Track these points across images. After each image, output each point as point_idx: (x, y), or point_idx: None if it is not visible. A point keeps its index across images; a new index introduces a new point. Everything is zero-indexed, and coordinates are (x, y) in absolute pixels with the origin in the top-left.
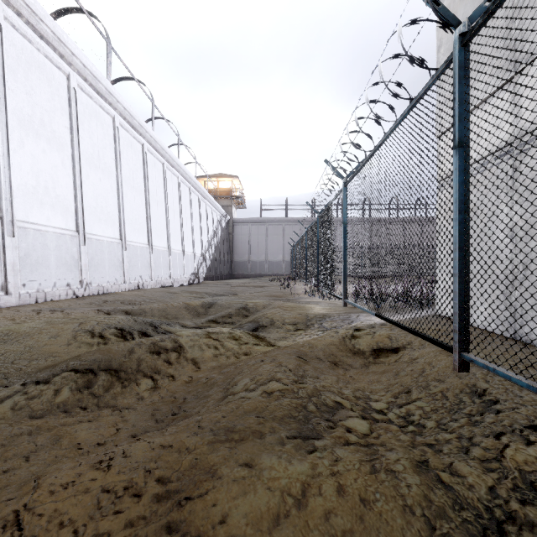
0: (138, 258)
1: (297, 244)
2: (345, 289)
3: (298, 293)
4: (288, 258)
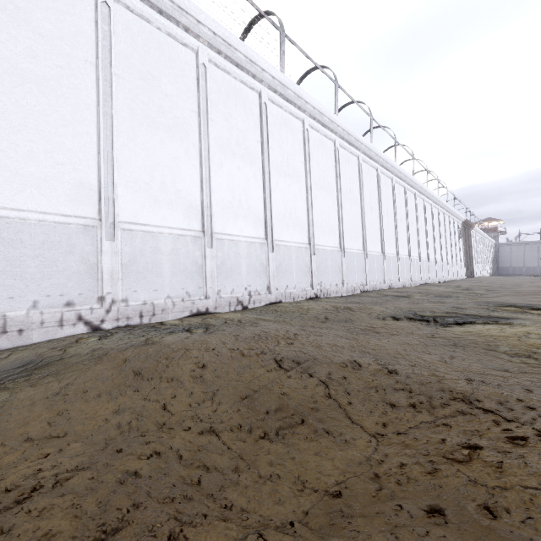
0: (484, 269)
1: None
2: None
3: None
4: None
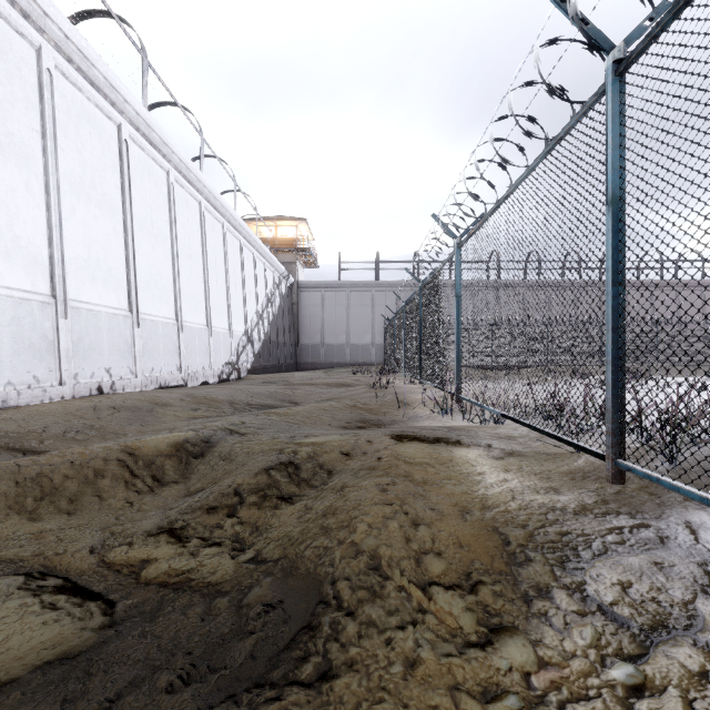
0: (103, 336)
1: (398, 315)
2: (617, 426)
3: (409, 402)
4: (379, 339)
